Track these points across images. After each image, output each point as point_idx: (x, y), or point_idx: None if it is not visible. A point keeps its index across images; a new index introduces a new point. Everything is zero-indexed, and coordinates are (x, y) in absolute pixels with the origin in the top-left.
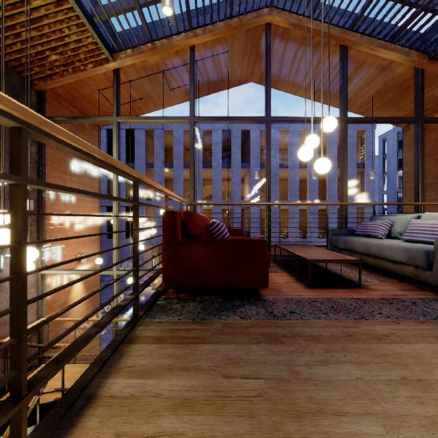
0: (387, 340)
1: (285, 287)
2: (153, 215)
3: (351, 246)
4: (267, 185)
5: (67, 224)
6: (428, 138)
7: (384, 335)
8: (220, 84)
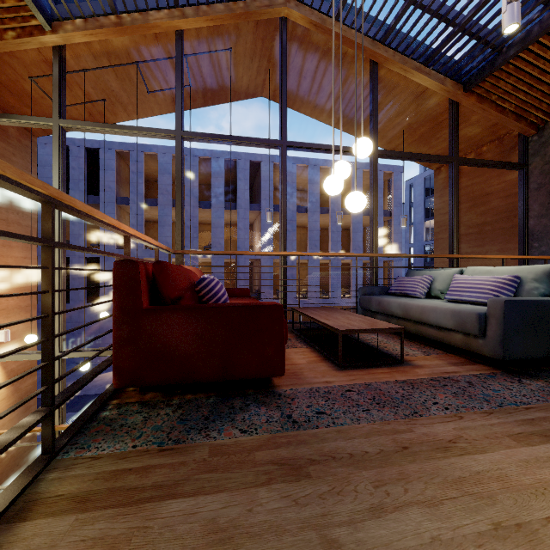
0: (456, 450)
1: (307, 369)
2: None
3: (387, 309)
4: (282, 230)
5: None
6: (460, 183)
7: (449, 441)
8: (221, 94)
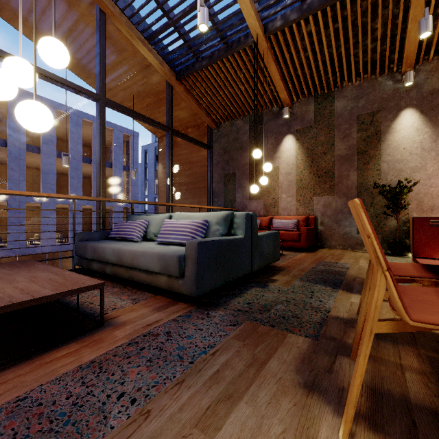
0: None
1: None
2: None
3: (102, 256)
4: None
5: None
6: (175, 152)
7: None
8: None
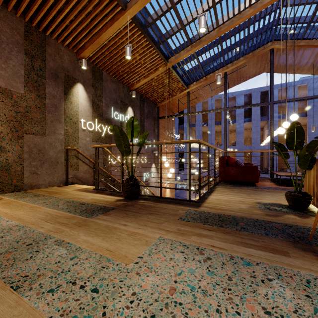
0: None
1: (268, 185)
2: (194, 157)
3: None
4: (270, 140)
5: (165, 161)
6: None
7: None
8: (241, 80)
